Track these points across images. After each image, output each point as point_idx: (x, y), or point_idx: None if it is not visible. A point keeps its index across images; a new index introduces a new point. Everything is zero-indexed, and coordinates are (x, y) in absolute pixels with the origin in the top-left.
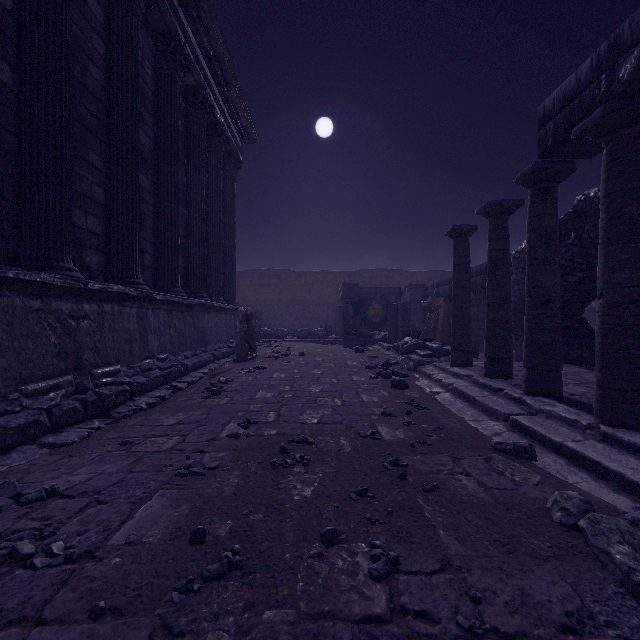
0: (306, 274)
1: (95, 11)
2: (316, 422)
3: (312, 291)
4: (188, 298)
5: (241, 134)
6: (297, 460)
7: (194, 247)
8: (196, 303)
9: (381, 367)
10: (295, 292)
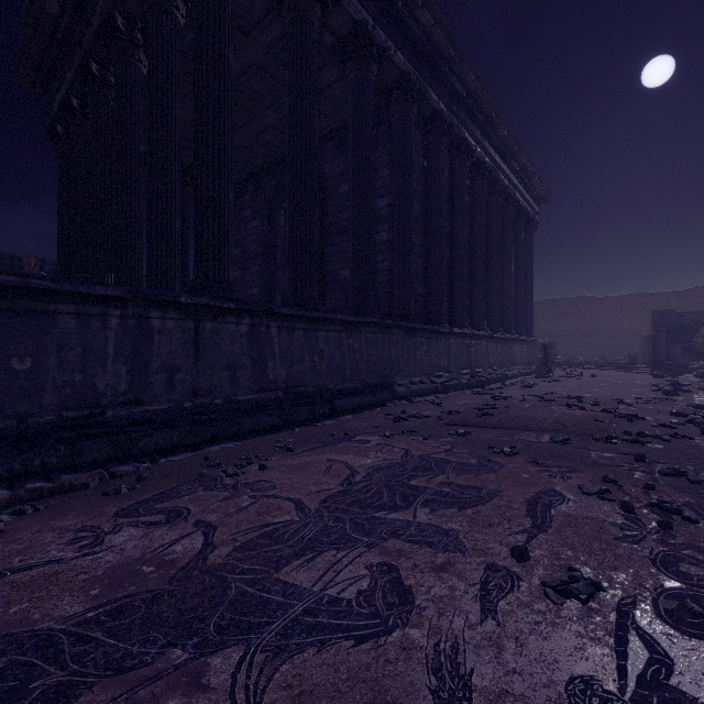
0: (611, 299)
1: (468, 201)
2: (589, 396)
3: (619, 318)
4: (506, 335)
5: (538, 201)
6: (574, 398)
7: (506, 301)
8: (510, 338)
9: (666, 385)
10: (596, 320)
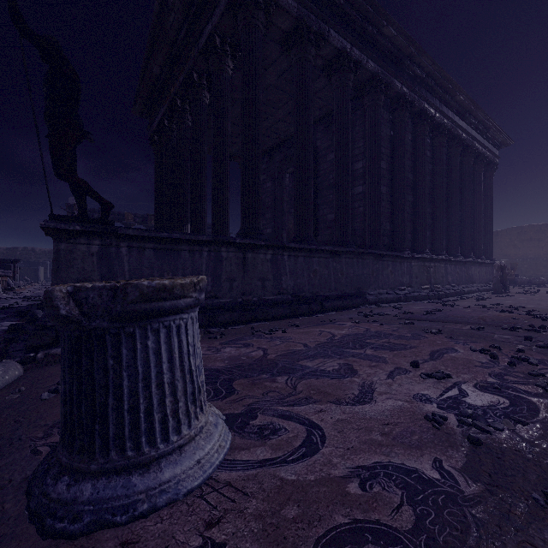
0: None
1: (429, 155)
2: (532, 307)
3: None
4: (463, 258)
5: (497, 146)
6: (515, 307)
7: (465, 231)
8: (468, 261)
9: None
10: None
